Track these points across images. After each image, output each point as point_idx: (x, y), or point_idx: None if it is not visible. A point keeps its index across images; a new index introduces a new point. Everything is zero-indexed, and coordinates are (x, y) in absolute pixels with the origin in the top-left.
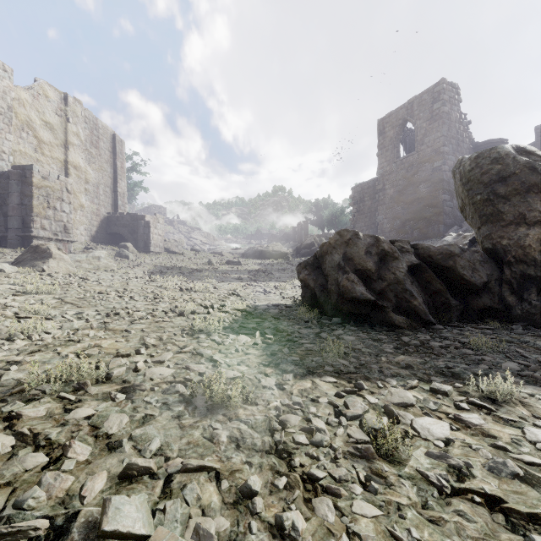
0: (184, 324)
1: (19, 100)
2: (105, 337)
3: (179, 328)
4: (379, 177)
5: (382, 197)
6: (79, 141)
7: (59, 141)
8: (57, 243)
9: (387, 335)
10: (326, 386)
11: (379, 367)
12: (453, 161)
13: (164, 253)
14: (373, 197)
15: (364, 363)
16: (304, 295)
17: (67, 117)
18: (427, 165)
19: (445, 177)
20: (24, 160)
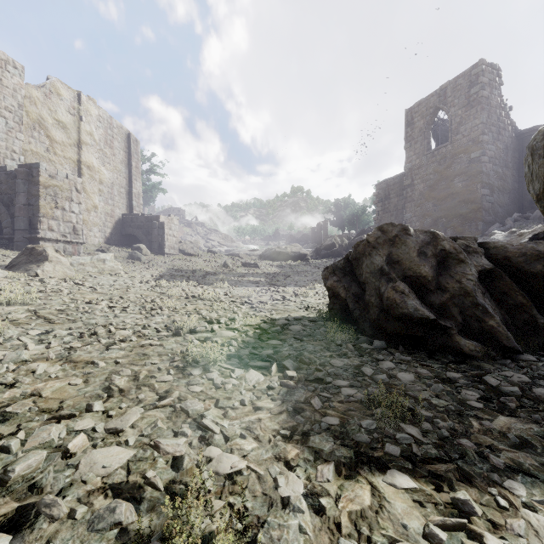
0: (177, 349)
1: (31, 98)
2: (57, 376)
3: (168, 356)
4: (407, 171)
5: (410, 193)
6: (92, 141)
7: (72, 141)
8: (65, 244)
9: (458, 370)
10: (399, 502)
11: (475, 443)
12: (493, 151)
13: (179, 255)
14: (399, 194)
15: (448, 436)
16: (333, 306)
17: (80, 116)
18: (463, 156)
19: (485, 168)
20: (36, 160)
